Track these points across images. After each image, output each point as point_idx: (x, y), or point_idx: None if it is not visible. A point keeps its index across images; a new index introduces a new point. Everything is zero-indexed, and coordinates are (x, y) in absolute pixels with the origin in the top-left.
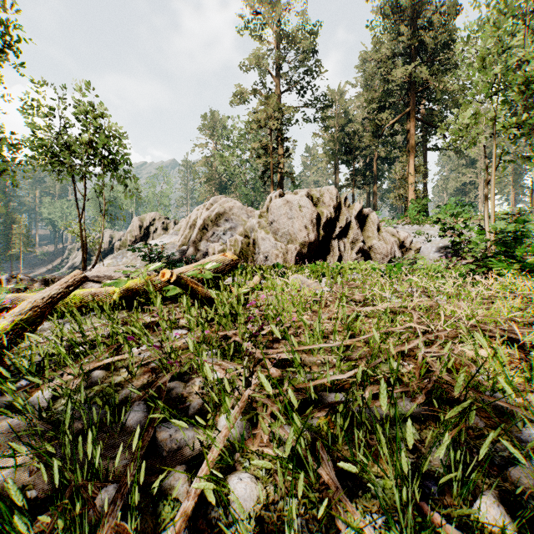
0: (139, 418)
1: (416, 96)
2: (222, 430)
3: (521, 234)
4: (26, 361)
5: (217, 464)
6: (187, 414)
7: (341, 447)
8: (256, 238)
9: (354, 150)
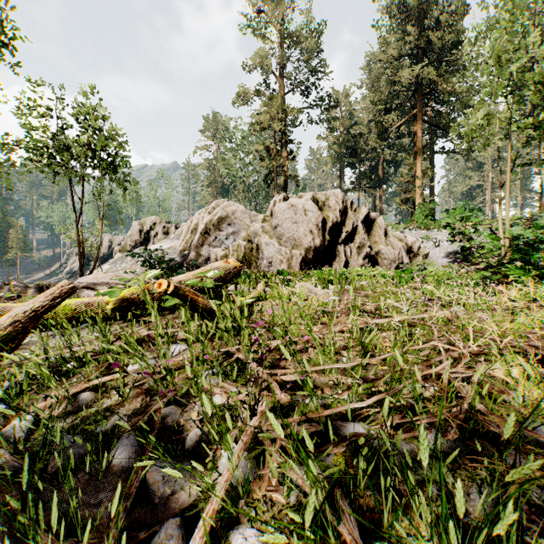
0: (128, 453)
1: (423, 97)
2: (223, 472)
3: (539, 239)
4: (8, 381)
5: (217, 514)
6: (184, 447)
7: (363, 492)
8: (260, 243)
9: (359, 153)
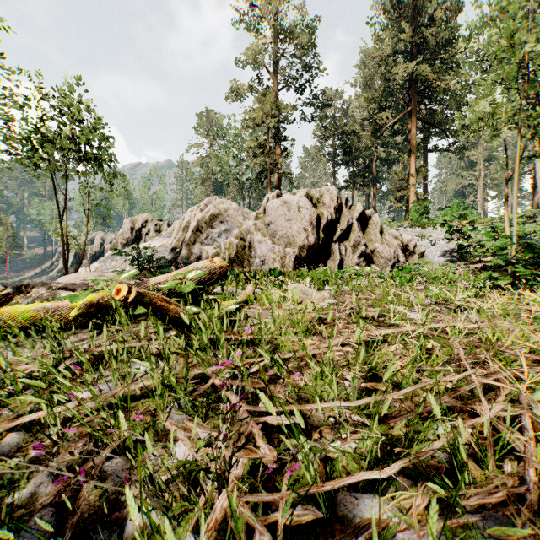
0: None
1: (418, 95)
2: None
3: None
4: None
5: None
6: (121, 534)
7: None
8: (252, 241)
9: (353, 151)
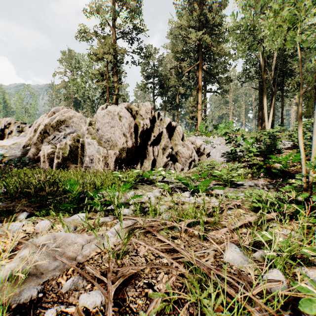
0: None
1: (202, 55)
2: None
3: None
4: None
5: None
6: None
7: None
8: (84, 142)
9: (165, 87)
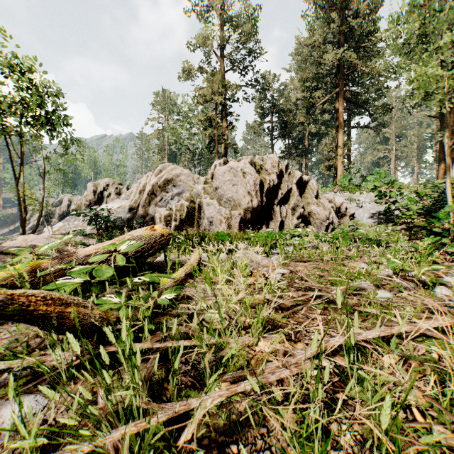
0: None
1: (344, 78)
2: None
3: None
4: None
5: None
6: None
7: None
8: (201, 203)
9: (289, 126)
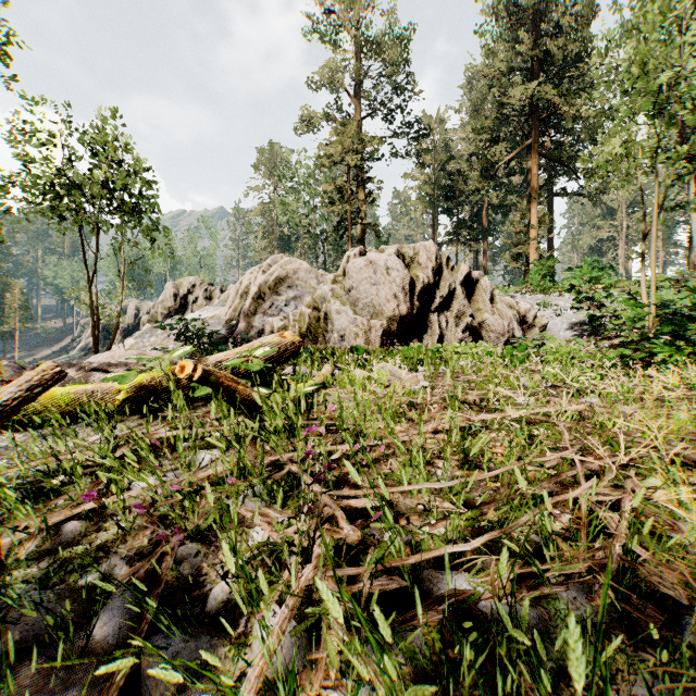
0: (119, 622)
1: (540, 124)
2: (255, 660)
3: None
4: None
5: None
6: (204, 609)
7: (469, 691)
8: (329, 310)
9: (457, 195)
